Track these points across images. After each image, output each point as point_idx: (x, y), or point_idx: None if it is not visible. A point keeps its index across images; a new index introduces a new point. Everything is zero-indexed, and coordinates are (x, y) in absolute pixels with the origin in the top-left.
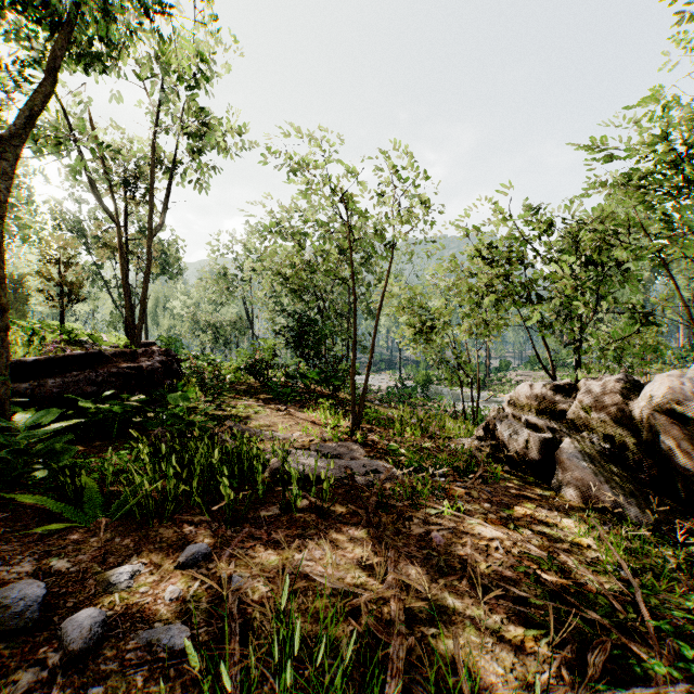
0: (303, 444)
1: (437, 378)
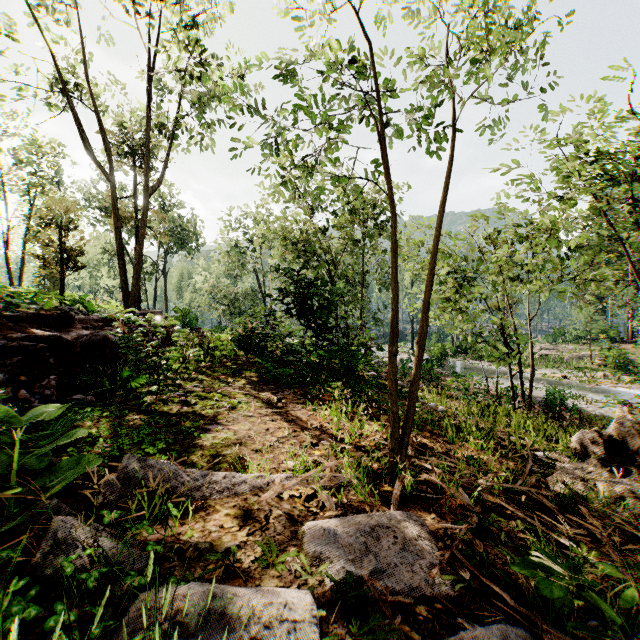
0: (290, 510)
1: (452, 351)
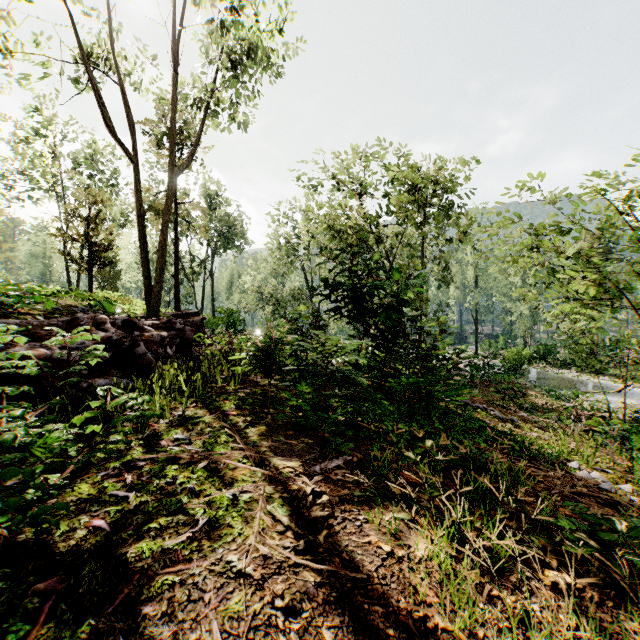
0: None
1: (527, 357)
